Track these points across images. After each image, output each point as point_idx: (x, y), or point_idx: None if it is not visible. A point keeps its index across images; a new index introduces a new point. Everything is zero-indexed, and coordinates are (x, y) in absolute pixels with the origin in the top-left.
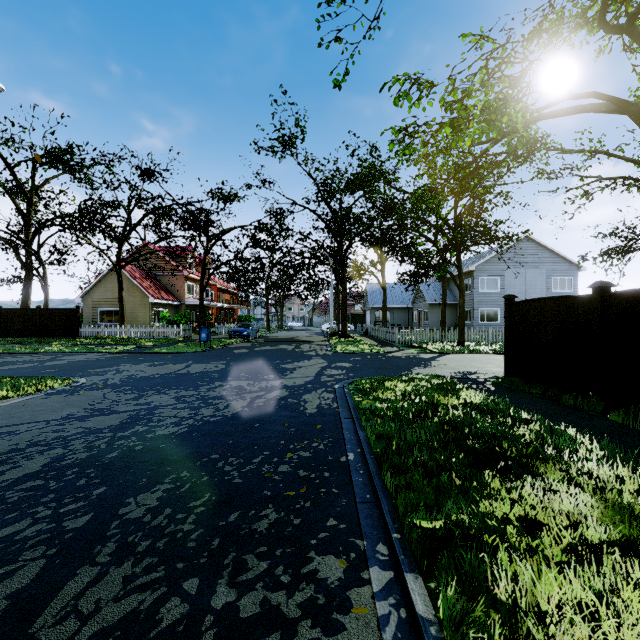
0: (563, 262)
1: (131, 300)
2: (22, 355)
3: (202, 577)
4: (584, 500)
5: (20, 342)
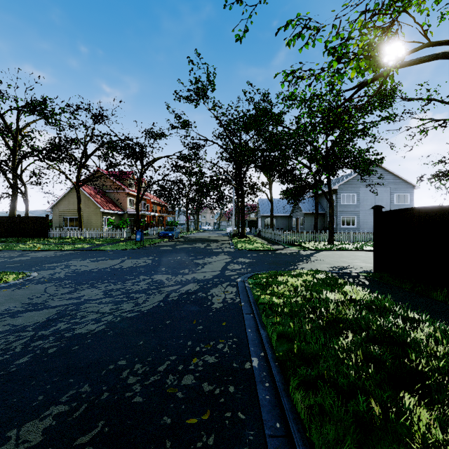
0: (402, 182)
1: (87, 210)
2: None
3: None
4: None
5: (3, 241)
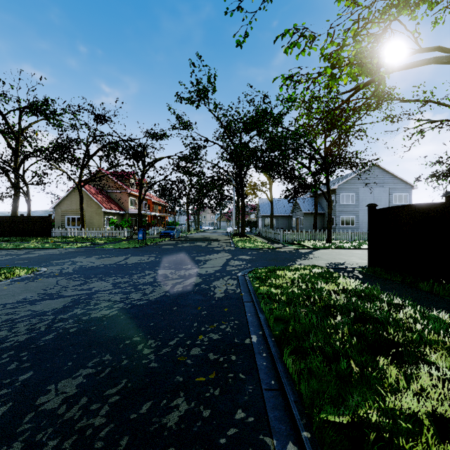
0: (401, 183)
1: (89, 210)
2: (6, 250)
3: None
4: None
5: (7, 240)
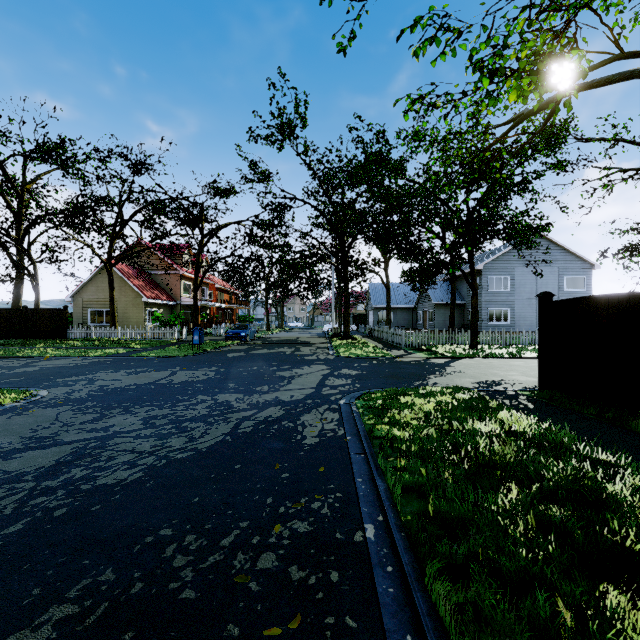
0: (576, 260)
1: (123, 300)
2: None
3: None
4: None
5: (2, 344)
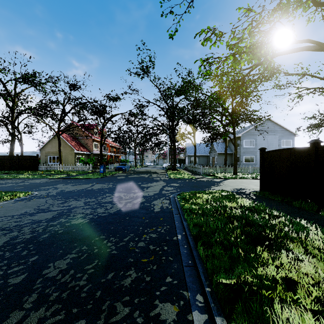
0: (287, 132)
1: (65, 151)
2: (7, 179)
3: (87, 319)
4: (320, 267)
5: (7, 173)
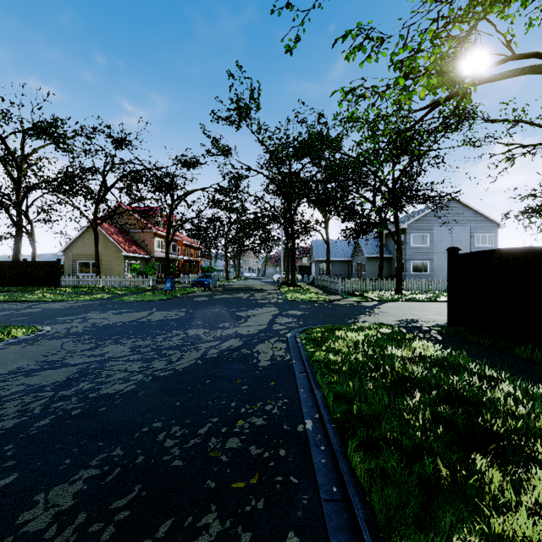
0: (485, 220)
1: (106, 254)
2: (3, 303)
3: None
4: None
5: (6, 291)
